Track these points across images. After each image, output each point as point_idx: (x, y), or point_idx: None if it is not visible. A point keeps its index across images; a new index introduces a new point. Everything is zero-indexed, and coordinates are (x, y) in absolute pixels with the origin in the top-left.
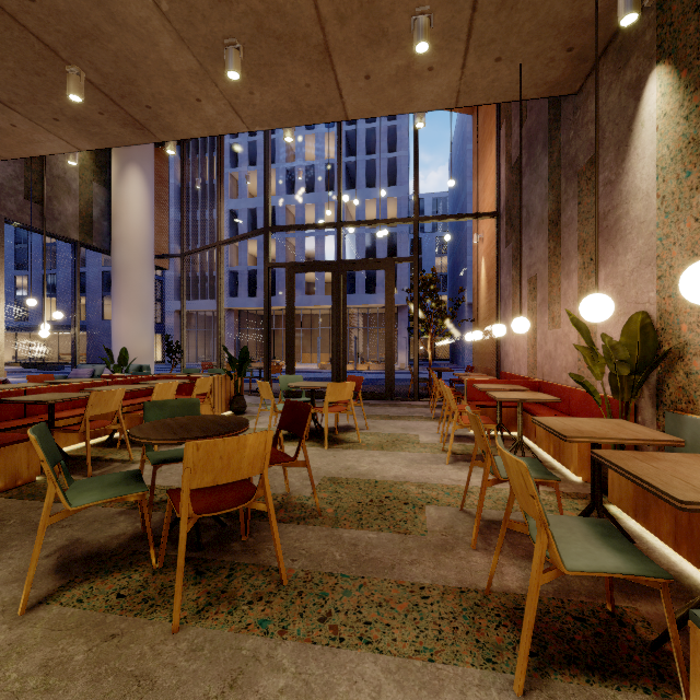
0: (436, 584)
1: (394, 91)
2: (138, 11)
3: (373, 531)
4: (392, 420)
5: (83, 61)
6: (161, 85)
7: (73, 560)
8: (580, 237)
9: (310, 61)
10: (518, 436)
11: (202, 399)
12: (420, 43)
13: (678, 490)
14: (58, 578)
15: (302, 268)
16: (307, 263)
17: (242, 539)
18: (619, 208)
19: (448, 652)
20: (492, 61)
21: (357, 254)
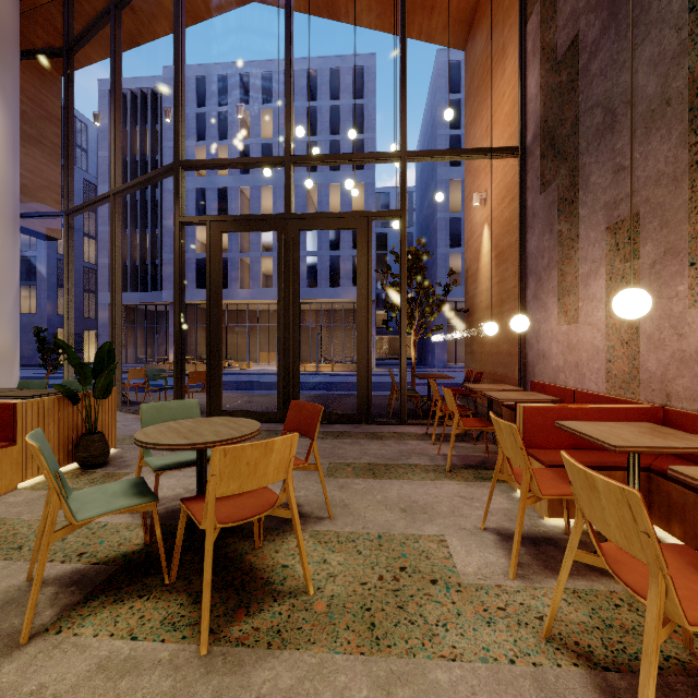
0: None
1: None
2: None
3: None
4: (376, 480)
5: None
6: None
7: None
8: None
9: None
10: None
11: None
12: None
13: None
14: None
15: (232, 225)
16: (240, 216)
17: None
18: None
19: None
20: None
21: (319, 243)
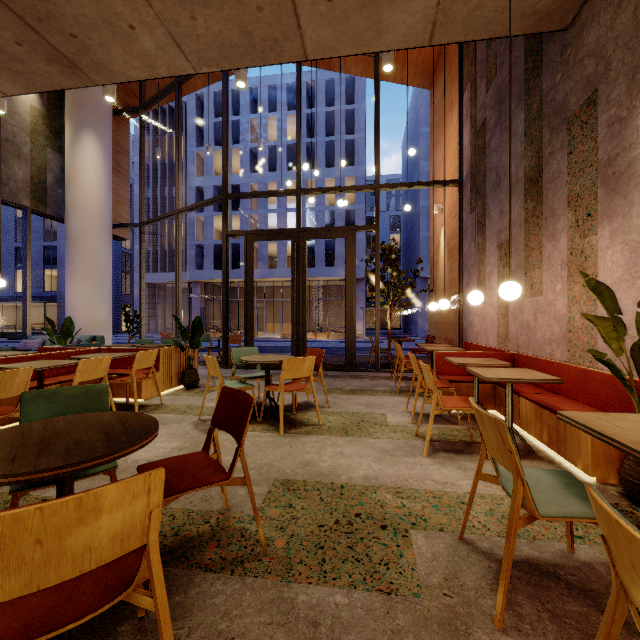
0: None
1: (360, 20)
2: None
3: (342, 587)
4: (354, 395)
5: None
6: (83, 4)
7: None
8: (571, 192)
9: None
10: (507, 422)
11: (146, 375)
12: None
13: None
14: None
15: (261, 236)
16: (266, 230)
17: (138, 615)
18: (634, 148)
19: None
20: None
21: None
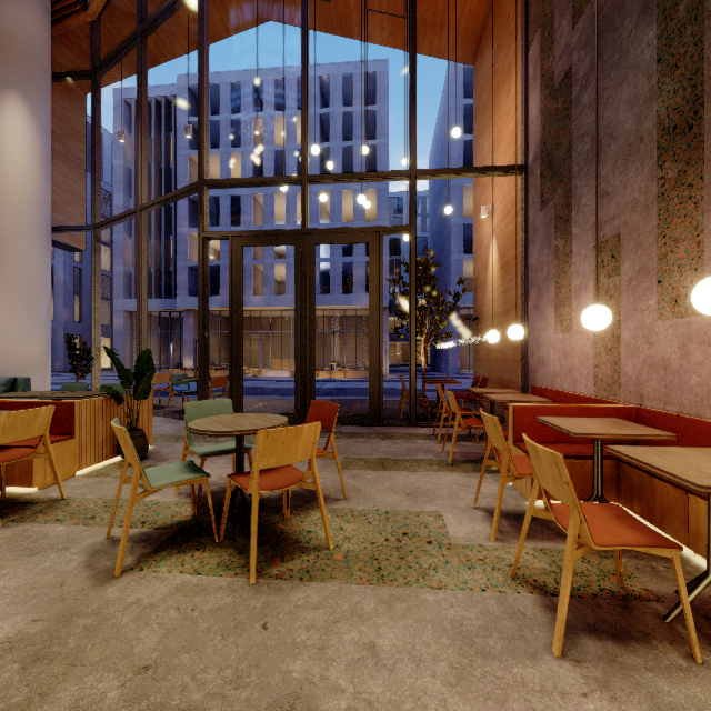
0: None
1: None
2: None
3: None
4: (385, 471)
5: None
6: None
7: None
8: None
9: None
10: None
11: (32, 449)
12: None
13: None
14: None
15: (252, 239)
16: (260, 232)
17: None
18: None
19: None
20: None
21: (332, 250)
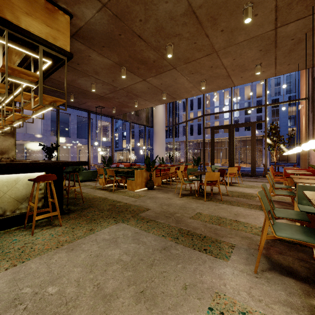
0: (255, 204)
1: (251, 78)
2: (182, 81)
3: (241, 198)
4: (252, 182)
5: (166, 90)
6: (182, 90)
7: (181, 194)
8: None
9: (223, 78)
10: None
11: None
12: (257, 73)
13: (298, 181)
14: (181, 195)
15: (217, 128)
16: (219, 126)
17: (211, 196)
18: None
19: (254, 208)
20: (286, 65)
21: (240, 113)
